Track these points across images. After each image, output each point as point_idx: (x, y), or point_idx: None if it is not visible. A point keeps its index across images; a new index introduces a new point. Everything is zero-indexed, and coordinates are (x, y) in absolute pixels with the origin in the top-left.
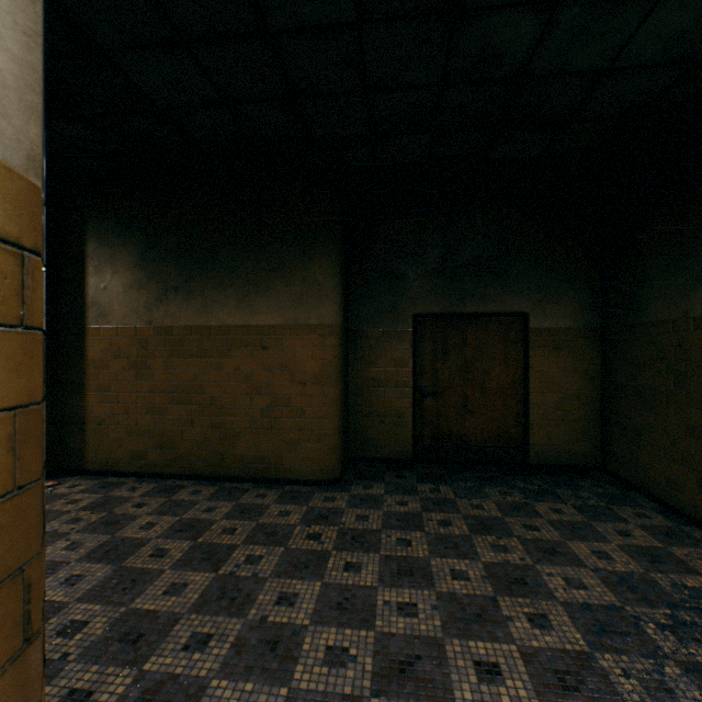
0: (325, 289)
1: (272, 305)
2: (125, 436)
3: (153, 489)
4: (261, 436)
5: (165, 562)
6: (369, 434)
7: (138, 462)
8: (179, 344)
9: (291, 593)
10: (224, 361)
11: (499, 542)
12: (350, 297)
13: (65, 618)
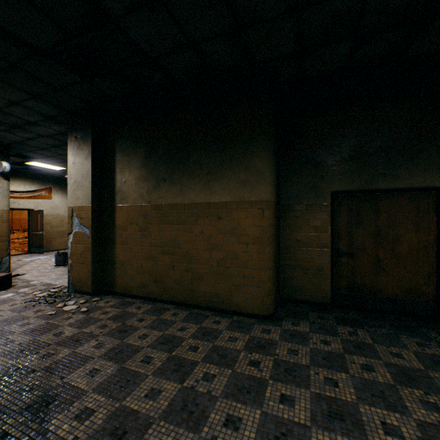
0: (262, 174)
1: (224, 188)
2: (136, 273)
3: (149, 309)
4: (217, 279)
5: (149, 368)
6: (295, 282)
7: (143, 290)
8: (166, 216)
9: (235, 417)
10: (193, 227)
11: (428, 398)
12: (280, 181)
13: (82, 403)
